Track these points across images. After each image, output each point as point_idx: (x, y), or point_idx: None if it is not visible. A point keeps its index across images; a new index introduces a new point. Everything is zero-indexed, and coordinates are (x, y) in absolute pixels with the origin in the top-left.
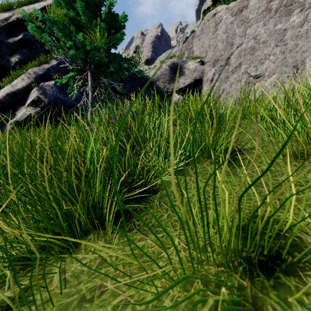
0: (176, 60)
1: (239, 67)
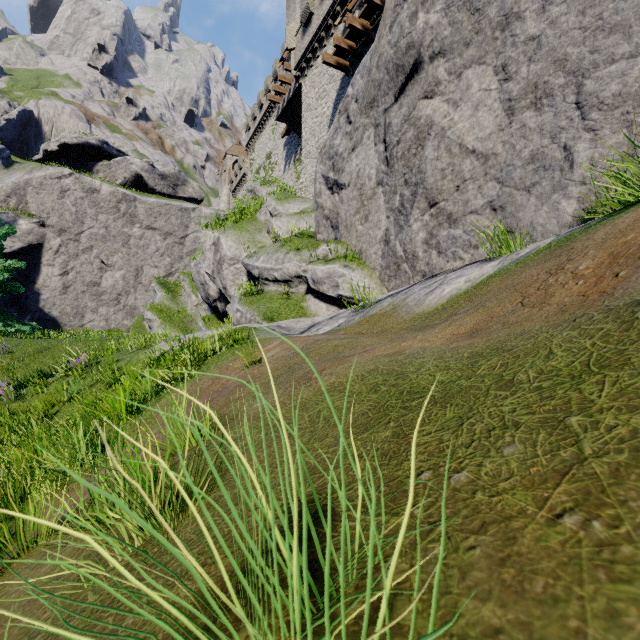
0: None
1: (91, 250)
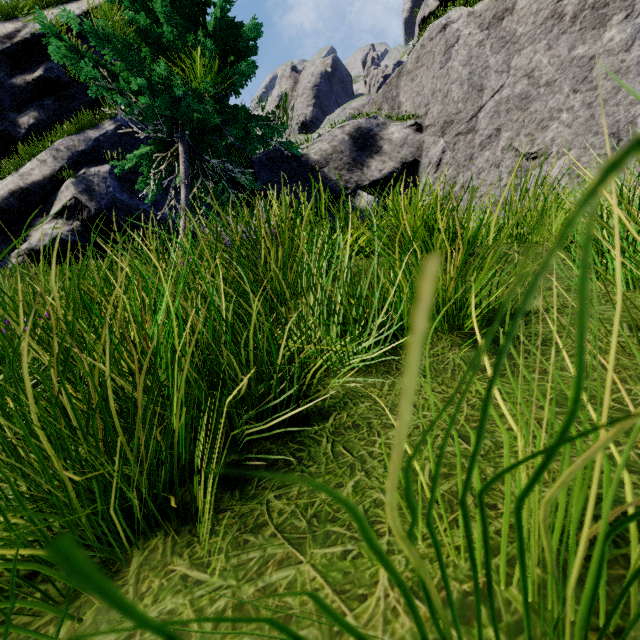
0: (364, 123)
1: (496, 137)
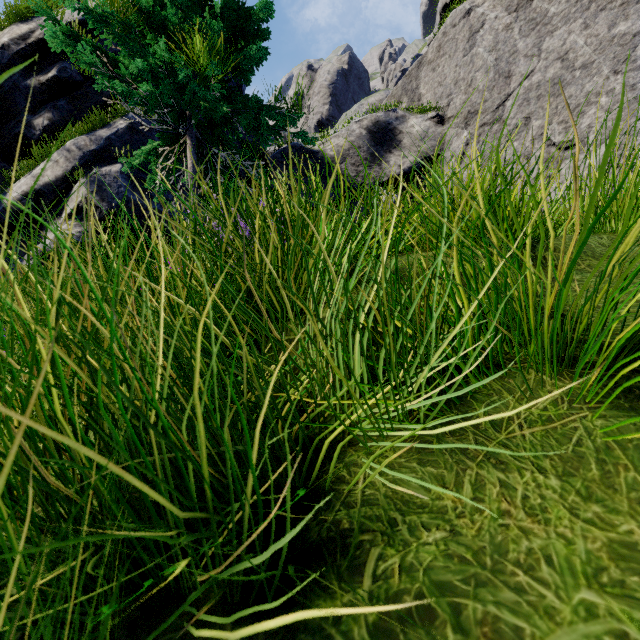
0: (382, 117)
1: (525, 126)
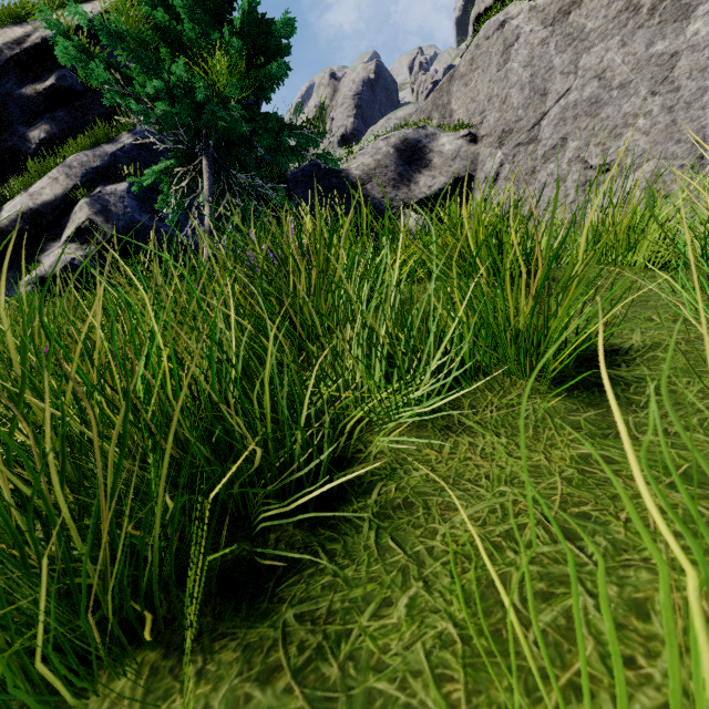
0: (411, 134)
1: (561, 147)
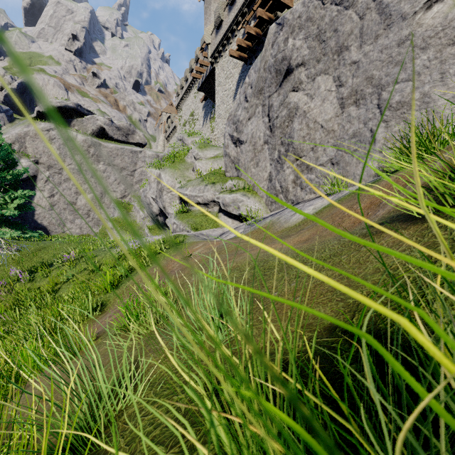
0: None
1: (70, 180)
